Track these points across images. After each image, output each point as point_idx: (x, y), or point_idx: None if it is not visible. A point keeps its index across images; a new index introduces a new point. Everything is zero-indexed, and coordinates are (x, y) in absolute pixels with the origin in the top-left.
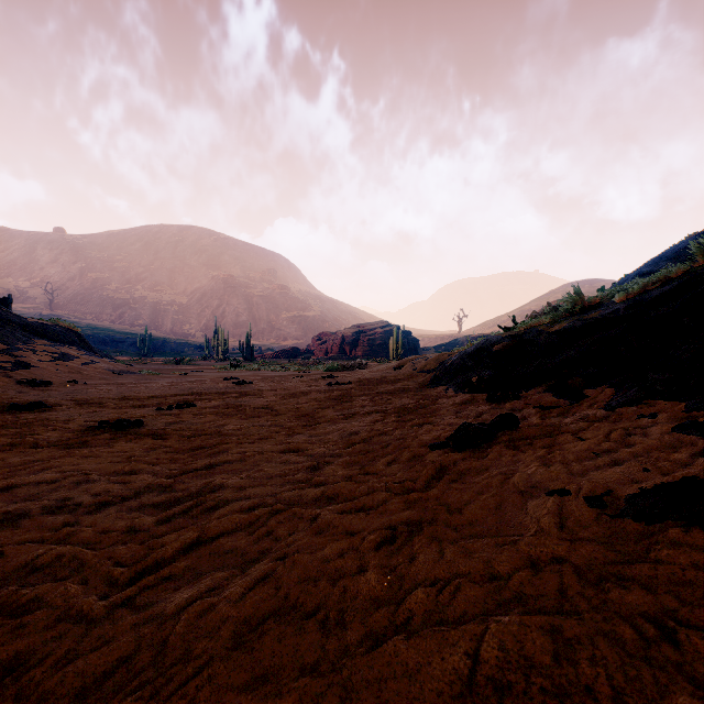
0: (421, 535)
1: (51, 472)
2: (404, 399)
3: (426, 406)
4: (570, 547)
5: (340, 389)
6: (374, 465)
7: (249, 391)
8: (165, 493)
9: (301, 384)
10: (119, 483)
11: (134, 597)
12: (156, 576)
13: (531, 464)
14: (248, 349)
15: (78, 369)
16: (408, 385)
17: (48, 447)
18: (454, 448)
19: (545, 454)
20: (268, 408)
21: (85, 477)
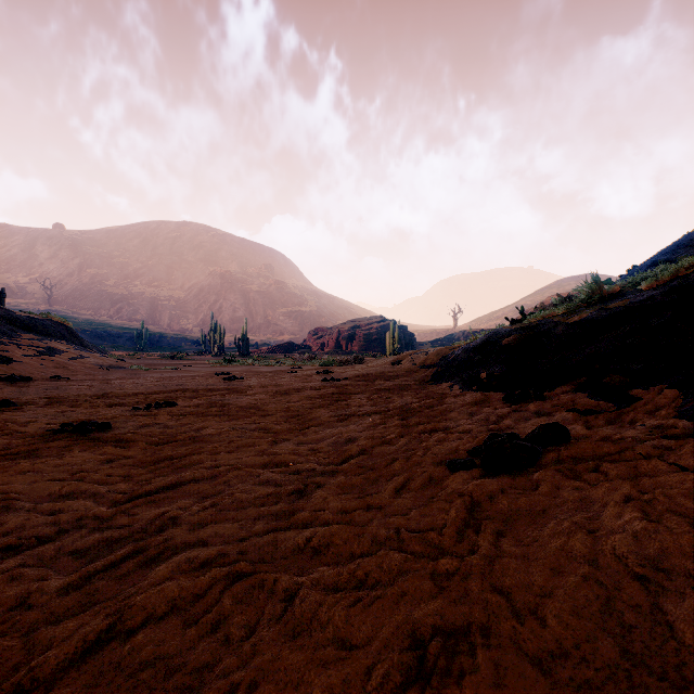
0: (477, 674)
1: None
2: (405, 398)
3: (432, 406)
4: None
5: (335, 386)
6: (378, 494)
7: (238, 387)
8: (97, 532)
9: (295, 380)
10: (46, 513)
11: None
12: None
13: (625, 513)
14: (243, 343)
15: (64, 363)
16: (408, 381)
17: None
18: (483, 469)
19: (634, 493)
20: (256, 407)
21: (5, 504)
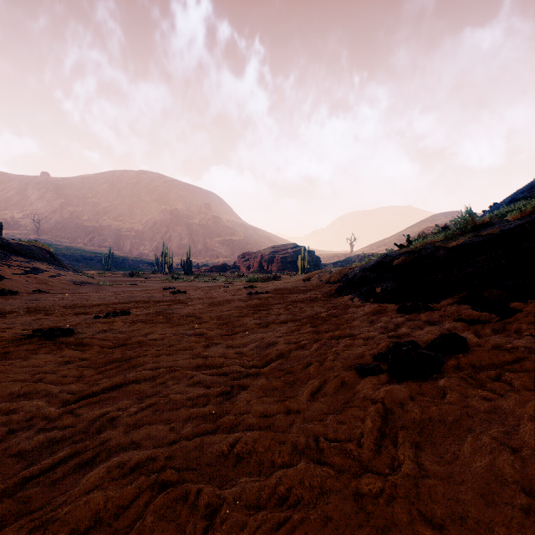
0: None
1: None
2: (315, 308)
3: (337, 315)
4: None
5: (258, 298)
6: (296, 398)
7: (181, 299)
8: (43, 432)
9: (226, 293)
10: (2, 413)
11: None
12: None
13: None
14: (187, 265)
15: (45, 280)
16: (316, 294)
17: None
18: (390, 375)
19: None
20: (194, 316)
21: None
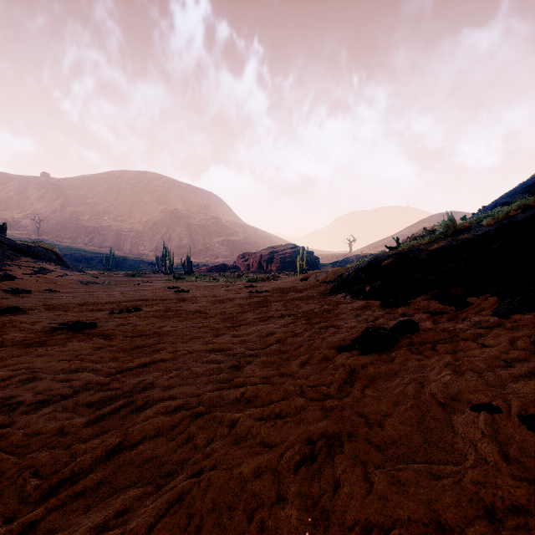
0: (343, 453)
1: (5, 370)
2: (310, 305)
3: (329, 311)
4: (531, 491)
5: (259, 297)
6: (289, 367)
7: (186, 297)
8: (100, 392)
9: (228, 292)
10: (62, 381)
11: (38, 523)
12: (68, 493)
13: (443, 372)
14: (188, 265)
15: (54, 280)
16: (313, 293)
17: (11, 346)
18: (360, 350)
19: (452, 361)
20: (200, 312)
21: (33, 375)
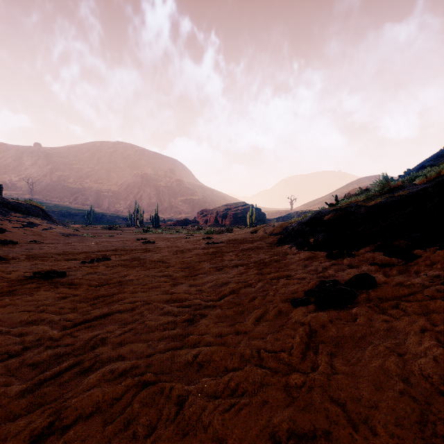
0: None
1: None
2: (260, 255)
3: (278, 261)
4: None
5: (214, 247)
6: (244, 323)
7: (151, 248)
8: (50, 349)
9: (188, 243)
10: (16, 335)
11: None
12: None
13: (424, 341)
14: (155, 220)
15: (39, 232)
16: (262, 244)
17: None
18: (316, 305)
19: (428, 325)
20: (162, 261)
21: None
